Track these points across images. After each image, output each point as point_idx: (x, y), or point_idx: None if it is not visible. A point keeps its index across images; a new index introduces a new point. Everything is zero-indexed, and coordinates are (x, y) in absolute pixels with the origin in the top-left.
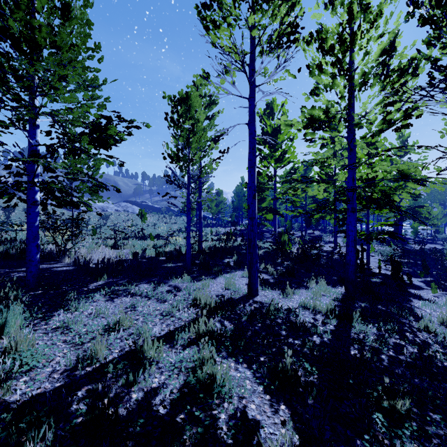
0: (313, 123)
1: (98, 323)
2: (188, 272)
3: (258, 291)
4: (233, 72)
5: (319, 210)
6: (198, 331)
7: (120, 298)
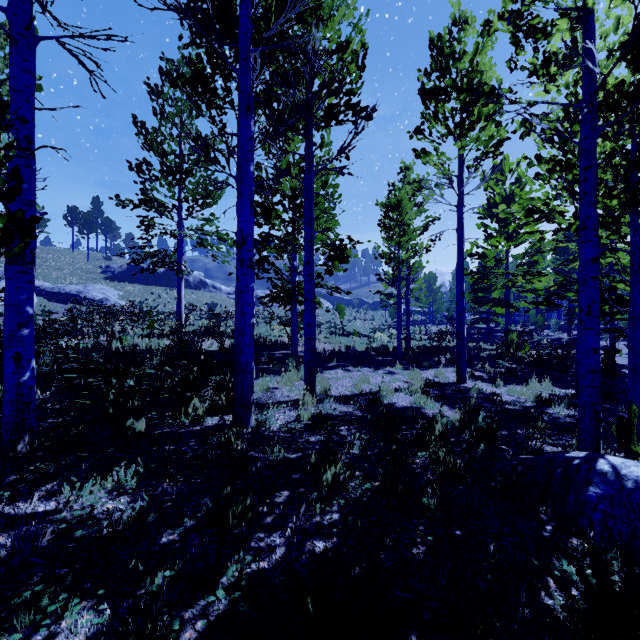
0: (533, 214)
1: (349, 381)
2: (399, 363)
3: (466, 380)
4: (442, 186)
5: (537, 305)
6: (414, 389)
7: (353, 373)
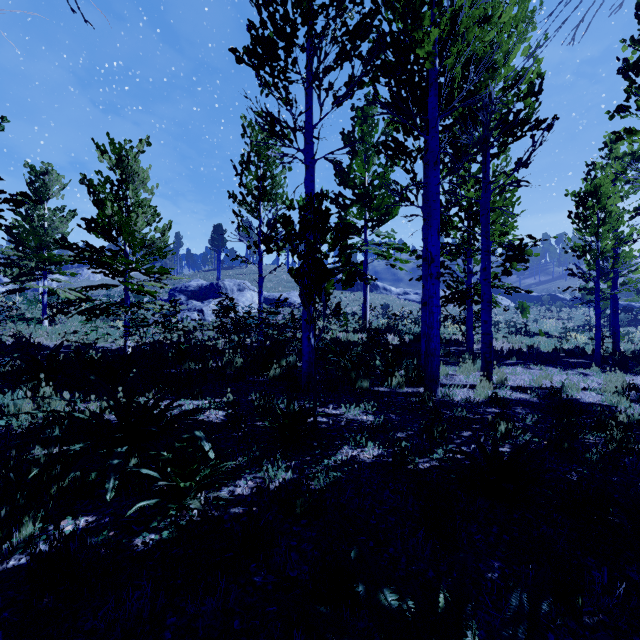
0: None
1: (528, 376)
2: (596, 366)
3: None
4: None
5: None
6: (608, 389)
7: (534, 370)
